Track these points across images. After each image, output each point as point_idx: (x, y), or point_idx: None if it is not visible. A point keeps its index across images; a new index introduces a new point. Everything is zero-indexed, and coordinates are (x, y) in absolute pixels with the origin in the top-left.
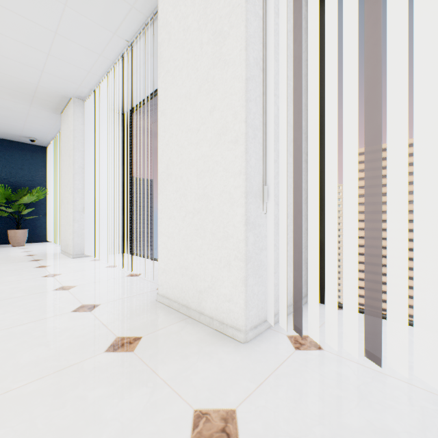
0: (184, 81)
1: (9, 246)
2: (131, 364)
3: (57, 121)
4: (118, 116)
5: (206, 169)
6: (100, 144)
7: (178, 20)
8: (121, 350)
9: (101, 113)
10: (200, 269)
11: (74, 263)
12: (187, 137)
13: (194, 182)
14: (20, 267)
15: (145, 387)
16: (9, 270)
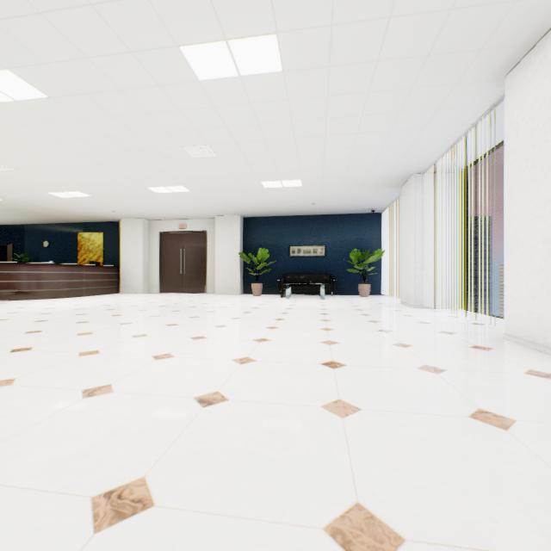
0: (529, 169)
1: (358, 296)
2: (487, 353)
3: (395, 193)
4: (453, 175)
5: (550, 237)
6: (436, 207)
7: (523, 121)
8: (479, 349)
9: (437, 179)
10: (544, 314)
11: (417, 311)
12: (533, 212)
13: (539, 247)
14: (382, 309)
15: (497, 359)
16: (377, 310)
